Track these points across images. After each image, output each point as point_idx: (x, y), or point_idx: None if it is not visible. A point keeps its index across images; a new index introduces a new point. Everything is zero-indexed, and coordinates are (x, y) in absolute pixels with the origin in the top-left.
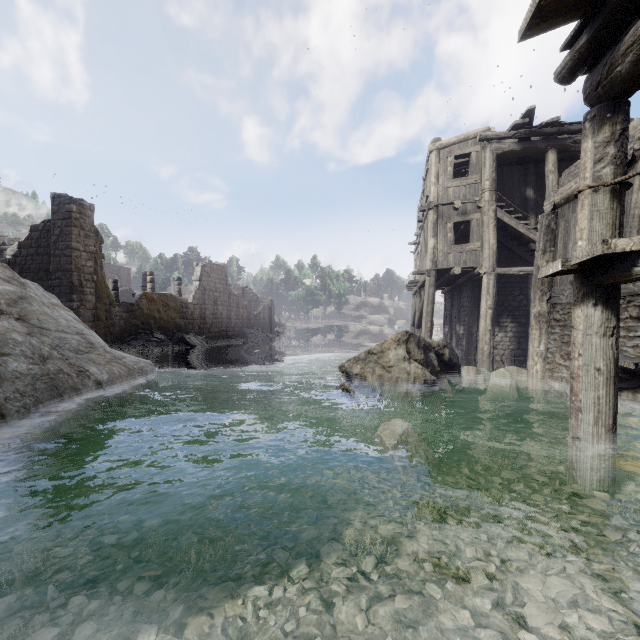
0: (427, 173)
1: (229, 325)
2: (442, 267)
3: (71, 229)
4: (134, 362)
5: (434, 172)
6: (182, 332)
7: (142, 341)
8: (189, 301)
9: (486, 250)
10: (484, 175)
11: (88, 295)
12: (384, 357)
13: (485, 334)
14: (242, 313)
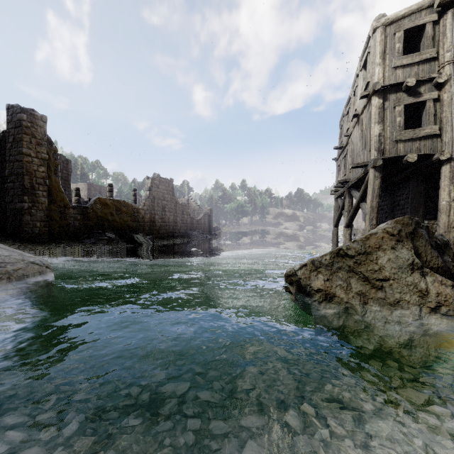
0: (367, 59)
1: (175, 228)
2: (391, 155)
3: (22, 136)
4: (1, 263)
5: (379, 51)
6: (133, 232)
7: (94, 239)
8: (140, 207)
9: (448, 133)
10: (443, 46)
11: (40, 197)
12: (369, 262)
13: (448, 231)
14: (186, 218)
